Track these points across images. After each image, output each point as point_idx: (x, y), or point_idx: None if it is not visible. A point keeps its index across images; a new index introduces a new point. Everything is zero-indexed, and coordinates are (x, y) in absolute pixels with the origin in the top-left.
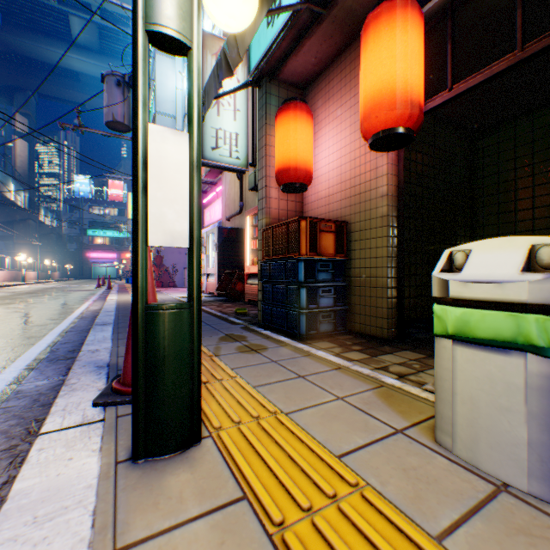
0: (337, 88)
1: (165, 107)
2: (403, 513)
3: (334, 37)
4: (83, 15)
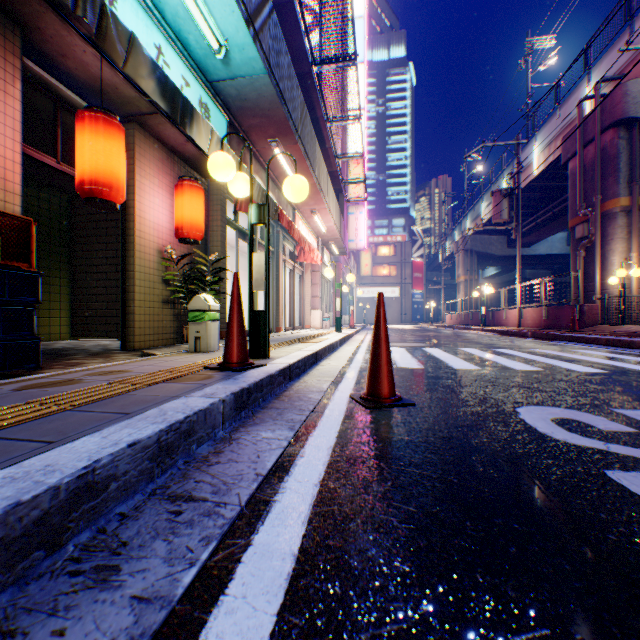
0: None
1: None
2: None
3: None
4: None
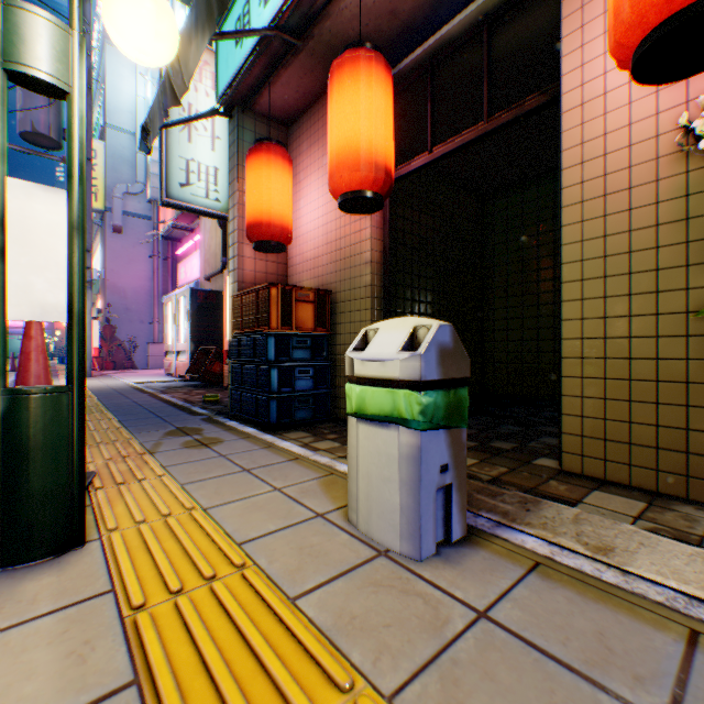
0: (323, 131)
1: (119, 119)
2: (275, 583)
3: (316, 72)
4: None
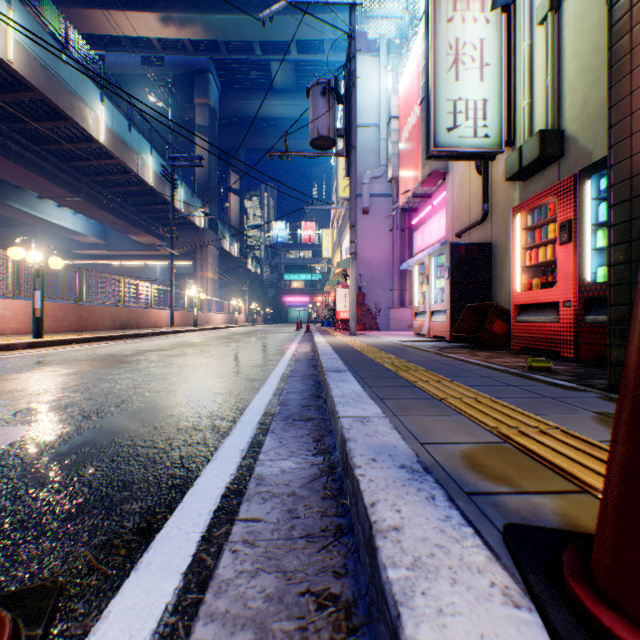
0: None
1: (366, 117)
2: None
3: None
4: (282, 57)
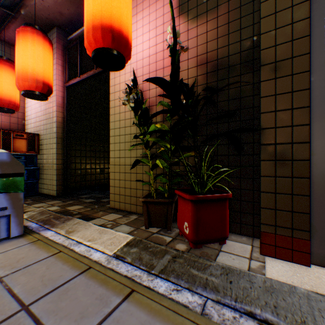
0: None
1: None
2: None
3: None
4: None
